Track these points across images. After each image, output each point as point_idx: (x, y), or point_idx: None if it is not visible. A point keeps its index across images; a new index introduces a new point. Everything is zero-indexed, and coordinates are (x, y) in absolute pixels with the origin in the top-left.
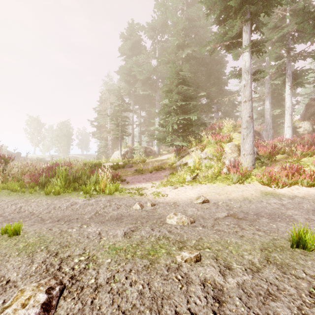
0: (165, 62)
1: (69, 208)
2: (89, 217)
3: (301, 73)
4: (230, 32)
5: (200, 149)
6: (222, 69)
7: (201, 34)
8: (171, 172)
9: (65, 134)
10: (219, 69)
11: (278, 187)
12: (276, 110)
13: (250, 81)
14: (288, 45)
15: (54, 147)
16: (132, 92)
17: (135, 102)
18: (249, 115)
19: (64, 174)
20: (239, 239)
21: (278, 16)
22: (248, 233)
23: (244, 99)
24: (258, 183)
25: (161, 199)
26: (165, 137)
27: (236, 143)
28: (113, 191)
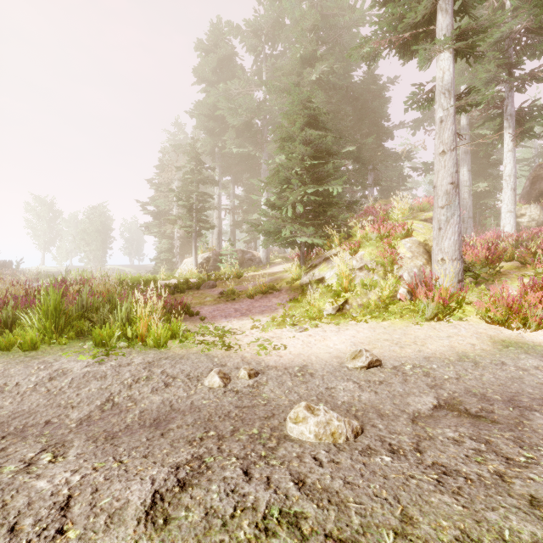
0: (278, 88)
1: (40, 388)
2: (82, 416)
3: (533, 111)
4: (411, 13)
5: (349, 250)
6: (383, 108)
7: (345, 42)
8: (292, 296)
9: (98, 228)
10: (378, 108)
11: (525, 328)
12: (480, 185)
13: (453, 111)
14: (509, 58)
15: (79, 252)
16: (218, 150)
17: (223, 169)
18: (451, 181)
19: (52, 303)
20: (537, 520)
21: (491, 5)
22: (541, 482)
23: (441, 147)
24: (477, 320)
25: (271, 357)
26: (280, 228)
27: (420, 240)
28: (166, 339)
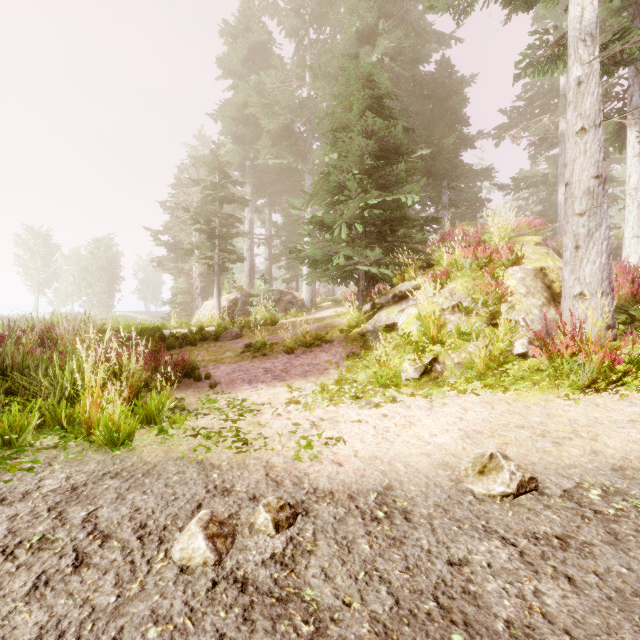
0: (327, 72)
1: None
2: None
3: None
4: None
5: (433, 283)
6: (461, 108)
7: (414, 20)
8: (349, 350)
9: (103, 265)
10: (455, 108)
11: None
12: None
13: (599, 65)
14: (635, 33)
15: (79, 295)
16: (249, 164)
17: (256, 187)
18: (596, 173)
19: None
20: None
21: None
22: None
23: (580, 123)
24: None
25: (322, 466)
26: (330, 255)
27: (535, 269)
28: (129, 430)
